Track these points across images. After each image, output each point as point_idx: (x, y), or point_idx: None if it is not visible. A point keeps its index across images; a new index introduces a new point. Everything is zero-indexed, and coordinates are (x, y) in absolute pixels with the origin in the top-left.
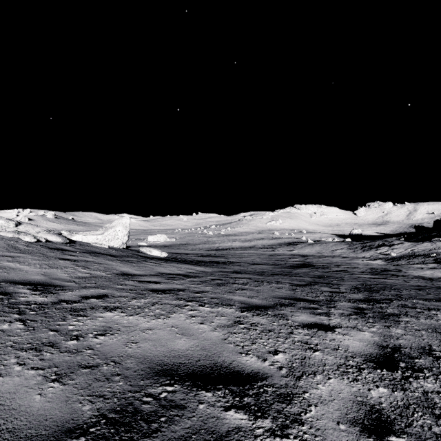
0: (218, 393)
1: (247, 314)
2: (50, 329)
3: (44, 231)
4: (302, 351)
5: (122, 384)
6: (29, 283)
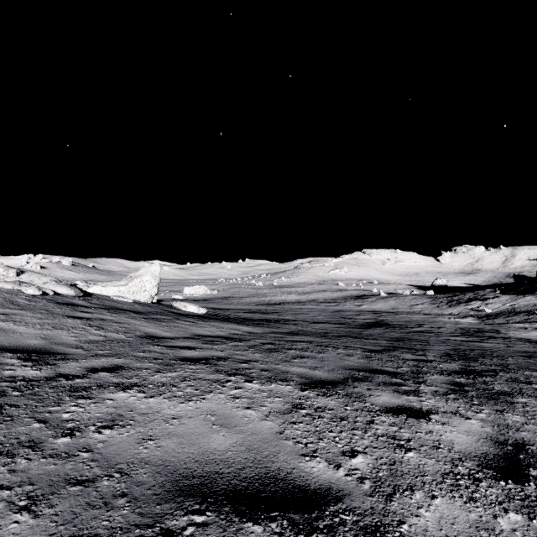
0: (271, 526)
1: (309, 394)
2: (36, 418)
3: (53, 281)
4: (390, 450)
5: (128, 512)
6: (21, 350)
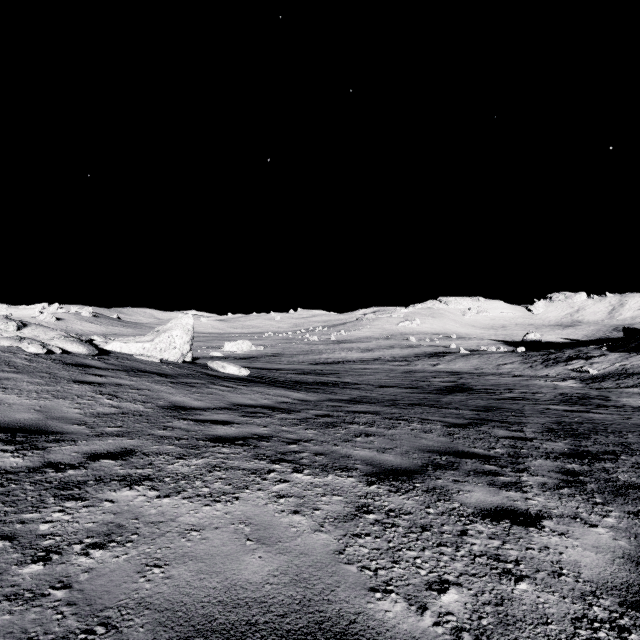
0: None
1: (378, 489)
2: (1, 533)
3: (62, 336)
4: (494, 580)
5: None
6: (5, 428)
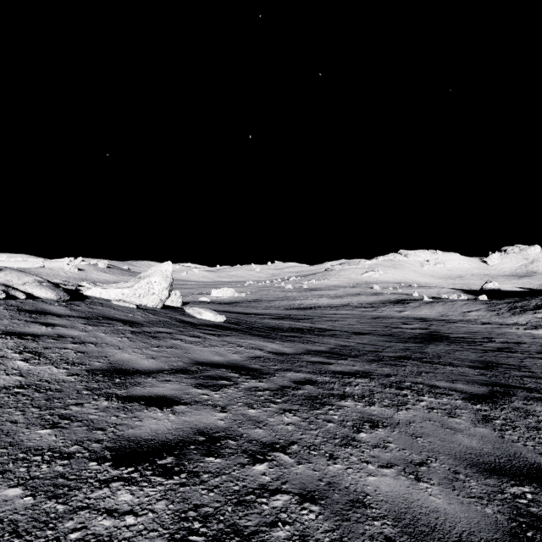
0: None
1: None
2: None
3: (35, 281)
4: None
5: None
6: None
